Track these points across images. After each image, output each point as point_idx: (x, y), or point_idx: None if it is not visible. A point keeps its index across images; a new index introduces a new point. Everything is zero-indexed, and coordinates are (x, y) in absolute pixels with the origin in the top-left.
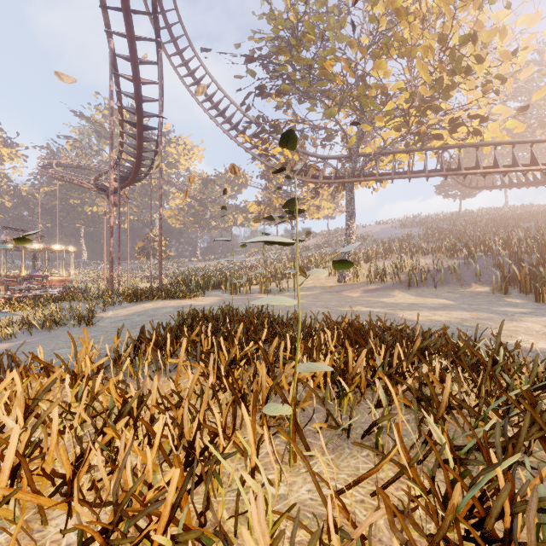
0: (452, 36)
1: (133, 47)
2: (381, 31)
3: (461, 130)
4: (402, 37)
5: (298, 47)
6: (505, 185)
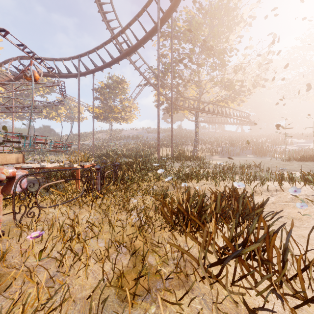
0: (260, 76)
1: (173, 9)
2: (241, 63)
3: (230, 102)
4: (245, 68)
5: (229, 56)
6: (202, 121)
